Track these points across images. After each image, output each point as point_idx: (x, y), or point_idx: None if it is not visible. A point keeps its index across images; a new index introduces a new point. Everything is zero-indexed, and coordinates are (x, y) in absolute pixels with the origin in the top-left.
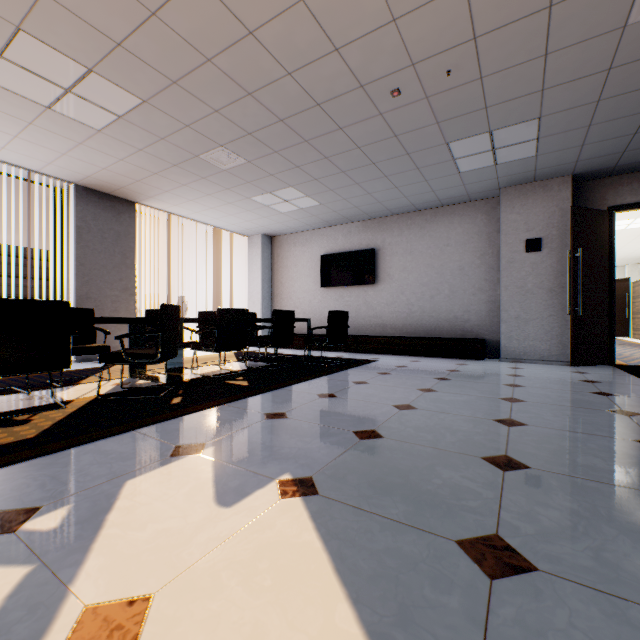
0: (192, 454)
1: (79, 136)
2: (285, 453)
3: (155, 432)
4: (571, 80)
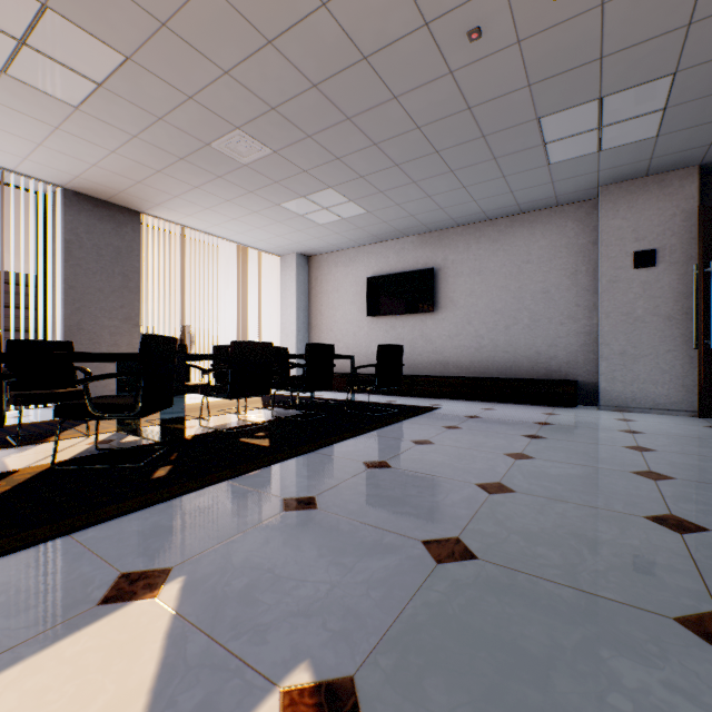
0: (140, 598)
1: (53, 117)
2: (306, 598)
3: (101, 538)
4: None
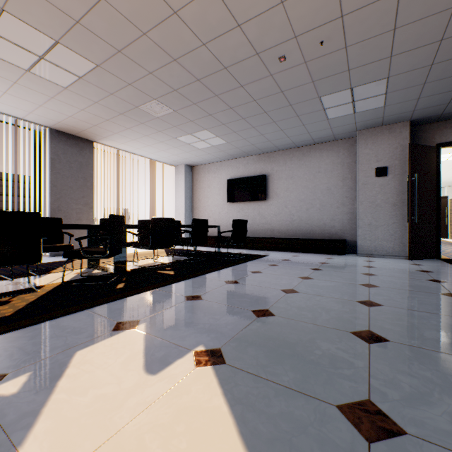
0: (129, 329)
1: (51, 92)
2: (200, 328)
3: (102, 311)
4: (412, 49)
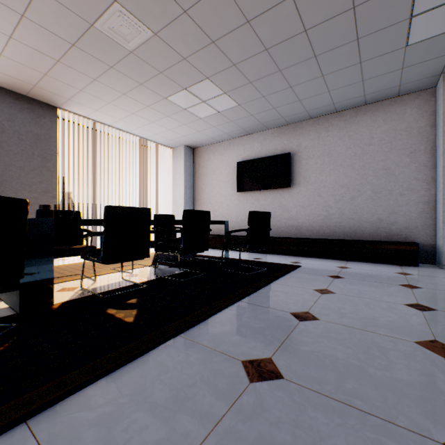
0: None
1: None
2: None
3: None
4: None
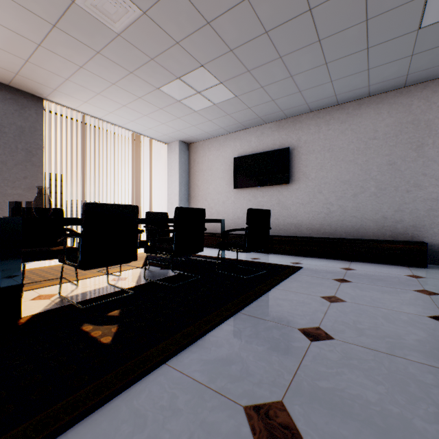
0: None
1: None
2: None
3: None
4: None
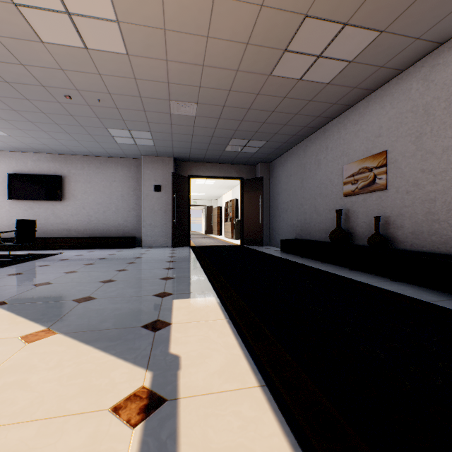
0: None
1: None
2: None
3: None
4: (159, 123)
